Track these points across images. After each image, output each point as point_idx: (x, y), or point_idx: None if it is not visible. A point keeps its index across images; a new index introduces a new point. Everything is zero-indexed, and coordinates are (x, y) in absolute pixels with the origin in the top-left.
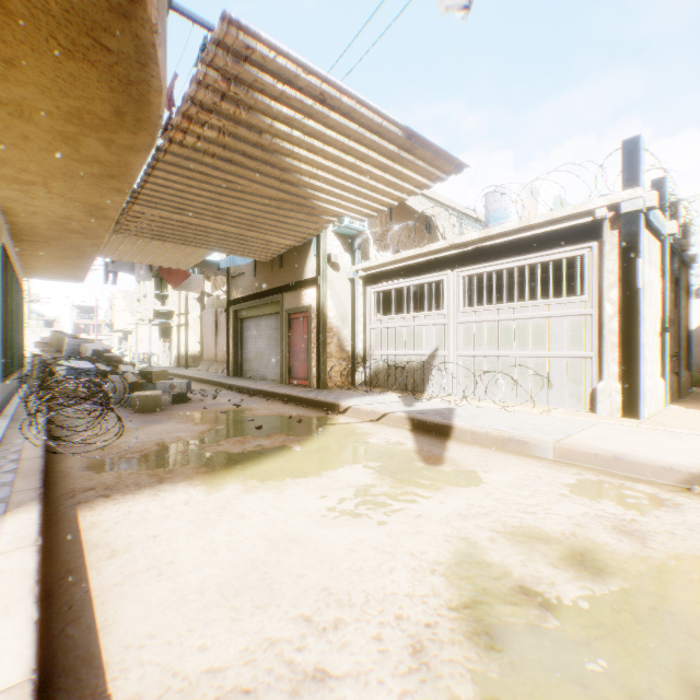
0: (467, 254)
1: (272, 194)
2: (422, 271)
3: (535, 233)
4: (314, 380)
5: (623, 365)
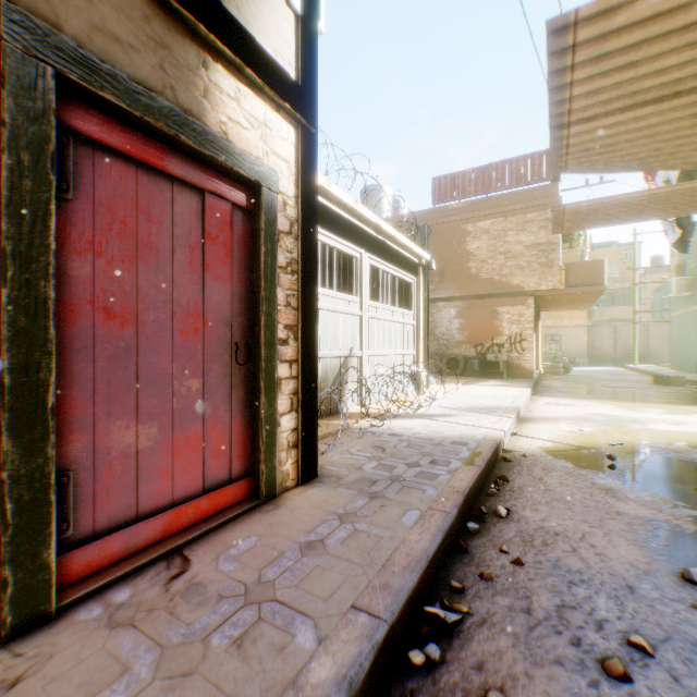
0: (377, 242)
1: (696, 159)
2: (345, 233)
3: (405, 254)
4: (288, 458)
5: (427, 358)
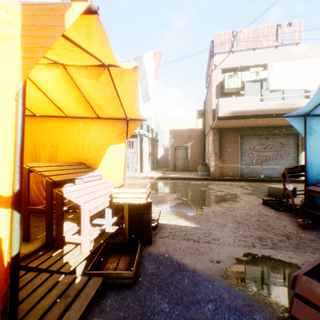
0: None
1: None
2: None
3: None
4: None
5: (140, 163)
